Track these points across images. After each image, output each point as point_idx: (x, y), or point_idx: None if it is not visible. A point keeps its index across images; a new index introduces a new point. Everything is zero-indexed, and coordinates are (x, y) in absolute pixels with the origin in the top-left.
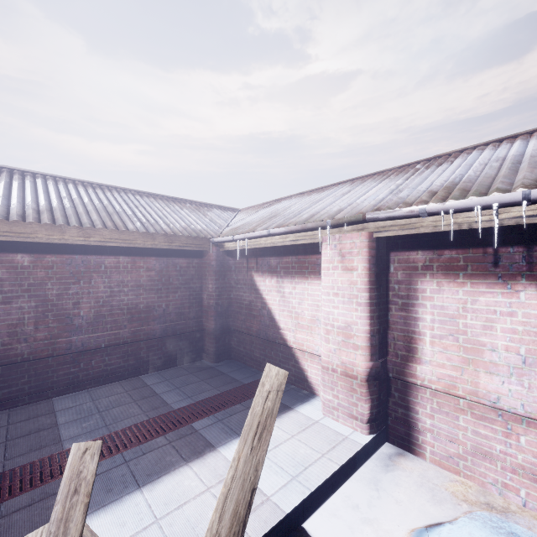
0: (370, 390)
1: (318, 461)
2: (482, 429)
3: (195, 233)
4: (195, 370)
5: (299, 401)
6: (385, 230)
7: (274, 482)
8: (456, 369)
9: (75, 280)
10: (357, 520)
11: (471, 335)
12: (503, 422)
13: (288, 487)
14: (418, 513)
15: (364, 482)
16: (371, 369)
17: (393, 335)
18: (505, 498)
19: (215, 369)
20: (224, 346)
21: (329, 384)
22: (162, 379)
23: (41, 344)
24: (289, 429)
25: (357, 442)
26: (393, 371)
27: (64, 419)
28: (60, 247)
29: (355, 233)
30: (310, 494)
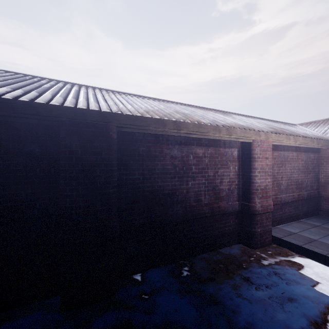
0: None
1: None
2: None
3: (326, 138)
4: None
5: None
6: None
7: None
8: None
9: (281, 165)
10: None
11: None
12: None
13: None
14: None
15: None
16: None
17: None
18: None
19: None
20: None
21: None
22: (319, 223)
23: (273, 198)
24: None
25: None
26: None
27: (311, 237)
28: (277, 148)
29: None
30: None
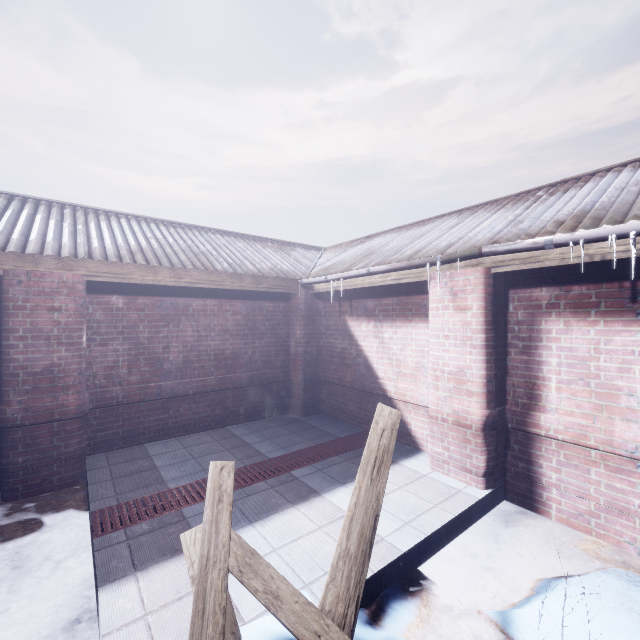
0: (486, 441)
1: (431, 511)
2: (617, 482)
3: (282, 274)
4: (284, 423)
5: (403, 456)
6: (504, 265)
7: (387, 525)
8: (586, 417)
9: (165, 323)
10: (476, 570)
11: (604, 378)
12: None
13: (401, 531)
14: (543, 567)
15: (481, 537)
16: (487, 418)
17: (513, 381)
18: None
19: (304, 423)
20: (313, 398)
21: (438, 435)
22: (250, 431)
23: (134, 388)
24: (396, 480)
25: (472, 496)
26: (512, 421)
27: (161, 462)
28: (151, 289)
29: (469, 269)
30: (426, 538)
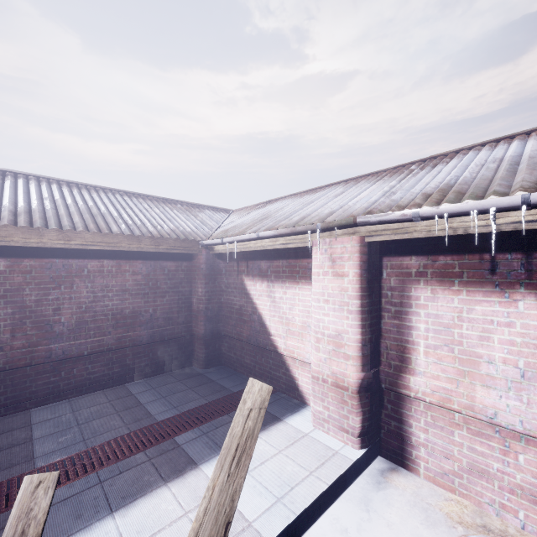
0: (361, 402)
1: (305, 480)
2: (478, 445)
3: (183, 236)
4: (184, 377)
5: (289, 411)
6: (377, 234)
7: (258, 504)
8: (451, 381)
9: (56, 285)
10: None
11: (466, 345)
12: (500, 439)
13: (271, 511)
14: (410, 536)
15: (355, 500)
16: (362, 380)
17: (386, 344)
18: (503, 520)
19: (204, 376)
20: (214, 351)
21: (319, 395)
22: (148, 387)
23: (18, 353)
24: (277, 443)
25: (347, 458)
26: (385, 382)
27: (40, 432)
28: (39, 251)
29: (346, 237)
30: (295, 519)
